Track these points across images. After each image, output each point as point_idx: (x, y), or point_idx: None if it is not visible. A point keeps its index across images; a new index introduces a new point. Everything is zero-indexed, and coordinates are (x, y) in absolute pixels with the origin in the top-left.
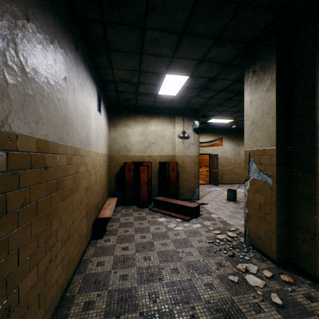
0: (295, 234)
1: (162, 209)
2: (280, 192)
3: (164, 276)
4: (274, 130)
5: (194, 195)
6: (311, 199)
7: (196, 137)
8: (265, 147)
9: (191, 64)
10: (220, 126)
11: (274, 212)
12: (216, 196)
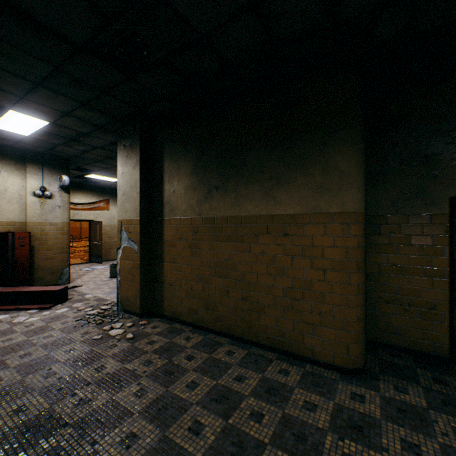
0: (154, 287)
1: (0, 305)
2: (144, 256)
3: (10, 364)
4: (139, 204)
5: (62, 277)
6: (161, 258)
7: (65, 197)
8: (133, 217)
9: (52, 112)
10: (106, 184)
11: (139, 273)
12: (97, 276)
